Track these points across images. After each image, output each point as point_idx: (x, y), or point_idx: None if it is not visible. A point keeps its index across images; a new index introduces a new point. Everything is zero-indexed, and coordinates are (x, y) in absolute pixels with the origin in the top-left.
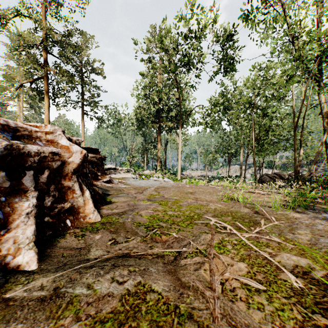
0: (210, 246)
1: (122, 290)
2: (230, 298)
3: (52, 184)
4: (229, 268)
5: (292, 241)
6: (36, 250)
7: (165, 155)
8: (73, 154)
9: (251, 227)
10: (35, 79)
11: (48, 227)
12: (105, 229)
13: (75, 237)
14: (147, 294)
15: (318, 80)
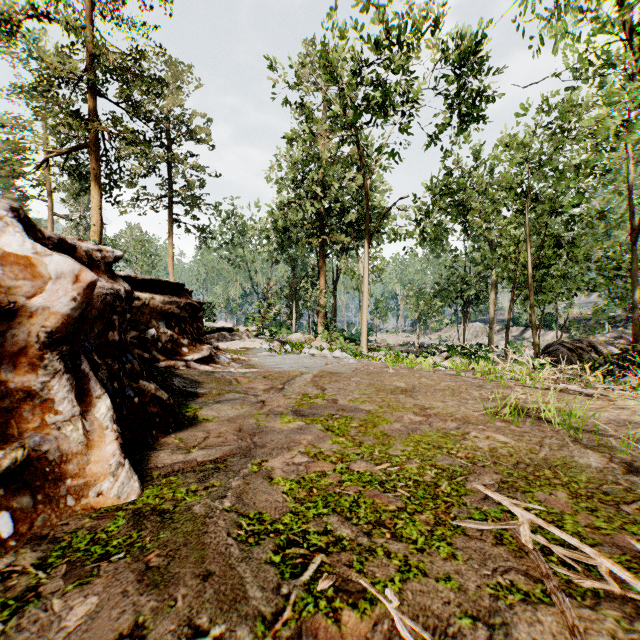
0: None
1: None
2: None
3: None
4: None
5: None
6: None
7: (334, 302)
8: (46, 282)
9: None
10: (72, 149)
11: None
12: (132, 552)
13: None
14: None
15: None
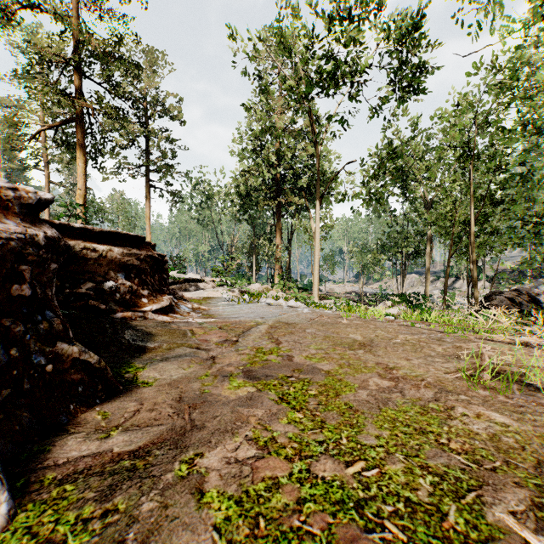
0: None
1: None
2: None
3: None
4: None
5: None
6: None
7: (288, 256)
8: None
9: None
10: (60, 123)
11: None
12: None
13: None
14: None
15: None
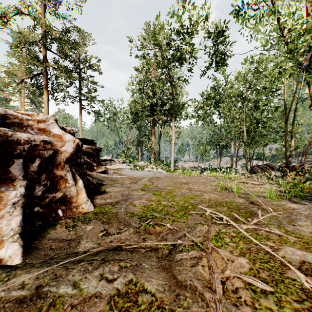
0: (208, 239)
1: (111, 289)
2: (233, 300)
3: (43, 173)
4: (230, 265)
5: (294, 233)
6: (21, 242)
7: (158, 147)
8: (65, 142)
9: (248, 218)
10: (35, 75)
11: (38, 217)
12: (98, 219)
13: (65, 227)
14: (139, 295)
15: (309, 73)
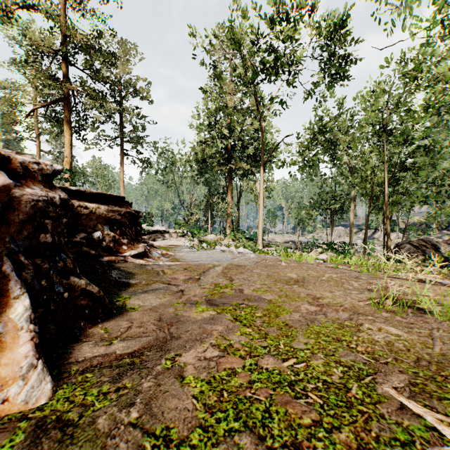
0: None
1: None
2: None
3: None
4: None
5: None
6: None
7: (238, 212)
8: None
9: None
10: (50, 103)
11: None
12: None
13: None
14: None
15: None
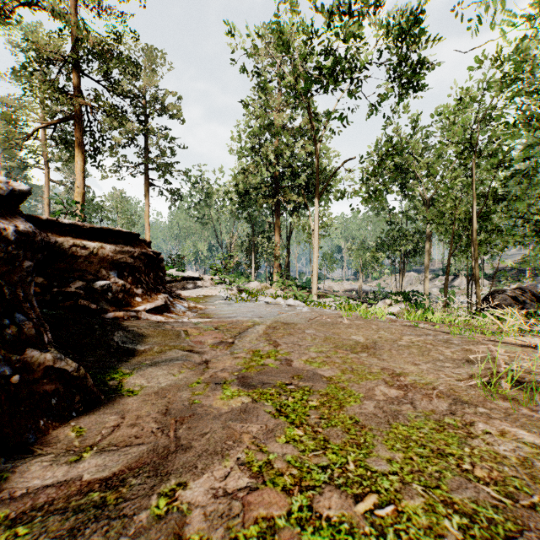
0: None
1: None
2: None
3: None
4: None
5: None
6: None
7: (287, 254)
8: None
9: None
10: (58, 121)
11: None
12: None
13: None
14: None
15: None
